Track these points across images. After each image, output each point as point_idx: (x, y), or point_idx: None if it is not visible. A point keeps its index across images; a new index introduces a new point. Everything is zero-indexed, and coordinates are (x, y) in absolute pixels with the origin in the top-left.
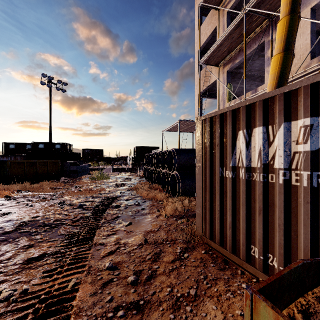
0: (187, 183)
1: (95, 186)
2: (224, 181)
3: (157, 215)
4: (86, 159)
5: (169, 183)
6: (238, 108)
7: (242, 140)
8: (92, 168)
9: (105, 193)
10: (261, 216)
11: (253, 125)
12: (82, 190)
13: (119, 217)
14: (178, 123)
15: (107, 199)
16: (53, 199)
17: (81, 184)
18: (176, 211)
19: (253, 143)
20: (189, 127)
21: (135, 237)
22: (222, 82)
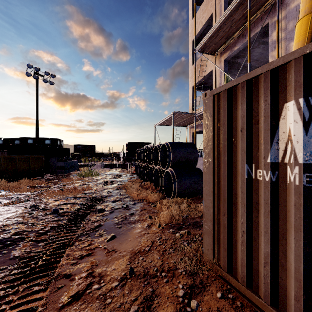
0: (184, 181)
1: (81, 184)
2: (254, 186)
3: (149, 224)
4: (78, 155)
5: (163, 181)
6: (284, 65)
7: (294, 118)
8: (83, 164)
9: (91, 192)
10: None
11: None
12: (65, 189)
13: (101, 226)
14: (171, 116)
15: (91, 200)
16: (26, 201)
17: (66, 181)
18: (173, 218)
19: None
20: (183, 121)
21: (117, 263)
22: (219, 72)
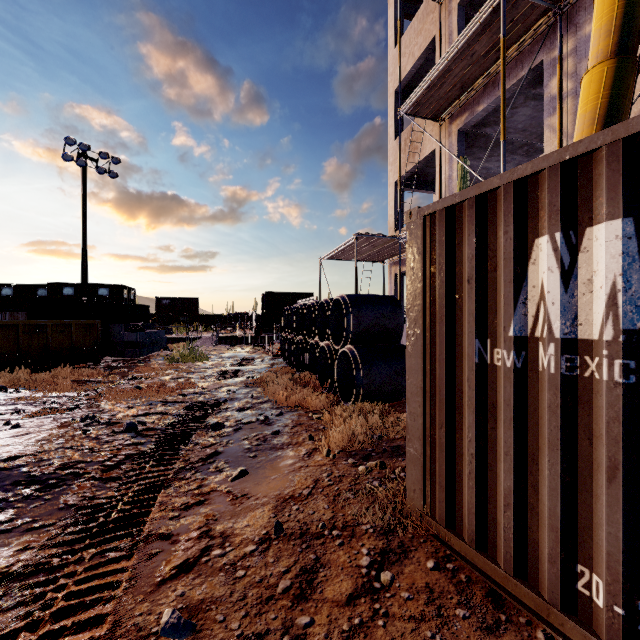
0: (377, 371)
1: (174, 377)
2: (489, 377)
3: (309, 451)
4: (164, 318)
5: (336, 371)
6: (534, 175)
7: (548, 264)
8: (175, 336)
9: (195, 392)
10: (618, 487)
11: (584, 218)
12: (144, 387)
13: (218, 454)
14: (353, 242)
15: (196, 407)
16: (73, 408)
17: (145, 372)
18: (354, 440)
19: (584, 270)
20: (377, 251)
21: (253, 516)
22: (448, 155)
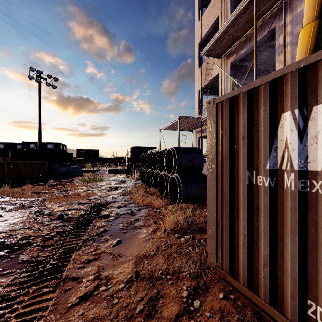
0: (190, 187)
1: (85, 190)
2: (254, 192)
3: (154, 230)
4: (81, 160)
5: (168, 187)
6: (281, 77)
7: (290, 127)
8: (86, 169)
9: (95, 198)
10: None
11: (312, 100)
12: (69, 195)
13: (106, 231)
14: (177, 121)
15: (95, 206)
16: (31, 206)
17: (70, 187)
18: (178, 224)
19: (312, 130)
20: (189, 125)
21: (123, 266)
22: (226, 76)
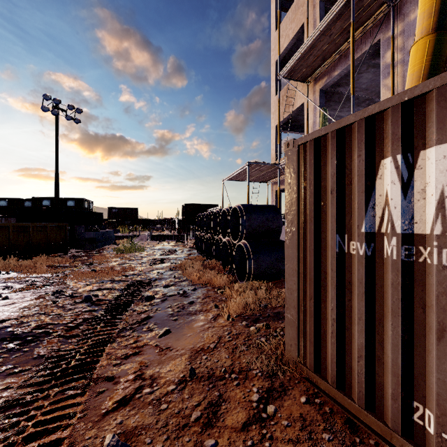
0: (263, 259)
1: (120, 263)
2: (346, 262)
3: (215, 316)
4: (114, 222)
5: (234, 258)
6: (381, 113)
7: (391, 178)
8: (121, 235)
9: (134, 274)
10: (445, 344)
11: (419, 143)
12: (98, 270)
13: (150, 318)
14: (246, 168)
15: (135, 284)
16: (47, 285)
17: (99, 259)
18: (247, 308)
19: (419, 182)
20: (263, 174)
21: (174, 363)
22: (313, 106)
